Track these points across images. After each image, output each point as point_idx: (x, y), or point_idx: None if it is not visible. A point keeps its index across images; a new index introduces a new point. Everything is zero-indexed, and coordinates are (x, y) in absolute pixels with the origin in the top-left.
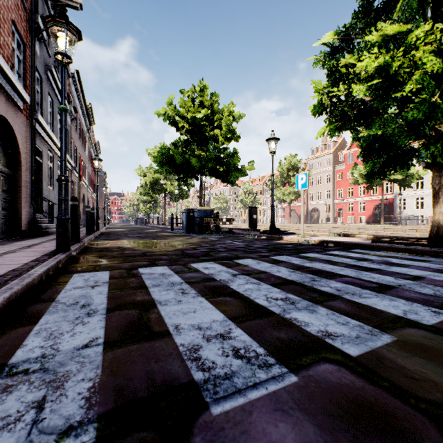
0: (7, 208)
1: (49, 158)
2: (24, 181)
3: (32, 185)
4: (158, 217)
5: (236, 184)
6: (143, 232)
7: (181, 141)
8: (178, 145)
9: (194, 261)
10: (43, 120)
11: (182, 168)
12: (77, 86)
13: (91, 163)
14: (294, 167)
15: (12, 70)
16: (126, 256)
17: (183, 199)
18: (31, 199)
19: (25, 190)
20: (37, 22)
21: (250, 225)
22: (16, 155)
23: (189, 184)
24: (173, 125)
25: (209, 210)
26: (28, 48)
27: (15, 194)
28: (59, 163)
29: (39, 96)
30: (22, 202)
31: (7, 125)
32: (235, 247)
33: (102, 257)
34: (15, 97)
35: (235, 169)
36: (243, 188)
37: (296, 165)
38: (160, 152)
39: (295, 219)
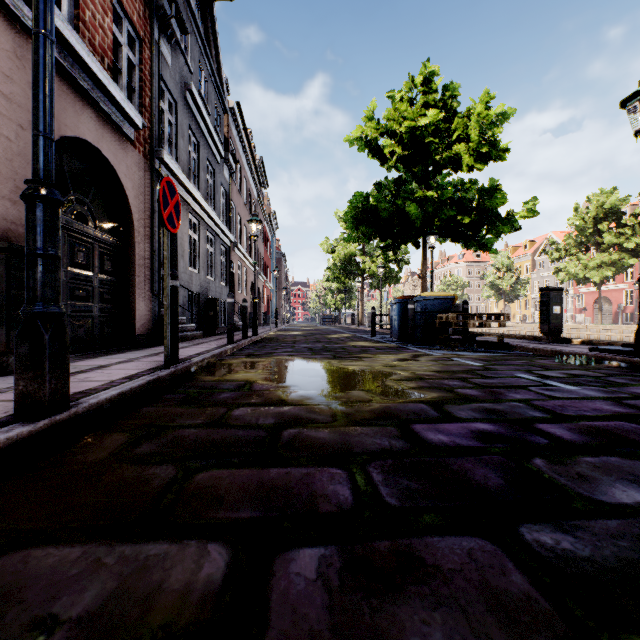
0: (113, 299)
1: (192, 227)
2: (140, 257)
3: (152, 263)
4: (352, 314)
5: (493, 249)
6: (323, 340)
7: (387, 182)
8: (383, 184)
9: (530, 637)
10: (172, 162)
11: (390, 227)
12: (240, 127)
13: (265, 240)
14: (610, 213)
15: (119, 78)
16: (208, 445)
17: (390, 284)
18: (151, 285)
19: (141, 270)
20: (160, 6)
21: (543, 330)
22: (127, 215)
23: (400, 260)
24: (374, 155)
25: (446, 297)
26: (147, 48)
27: (126, 278)
28: (211, 236)
29: (172, 130)
30: (135, 290)
31: (106, 164)
32: (595, 415)
33: (132, 445)
34: (116, 117)
35: (496, 218)
36: (494, 263)
37: (616, 208)
38: (353, 203)
39: (609, 315)
